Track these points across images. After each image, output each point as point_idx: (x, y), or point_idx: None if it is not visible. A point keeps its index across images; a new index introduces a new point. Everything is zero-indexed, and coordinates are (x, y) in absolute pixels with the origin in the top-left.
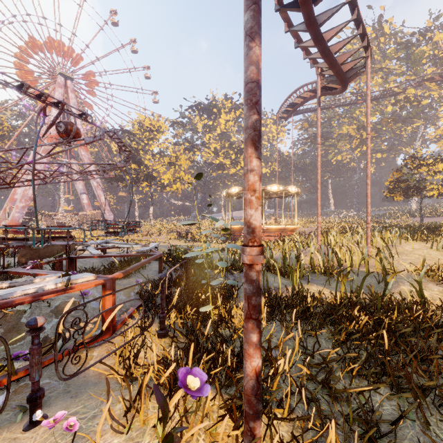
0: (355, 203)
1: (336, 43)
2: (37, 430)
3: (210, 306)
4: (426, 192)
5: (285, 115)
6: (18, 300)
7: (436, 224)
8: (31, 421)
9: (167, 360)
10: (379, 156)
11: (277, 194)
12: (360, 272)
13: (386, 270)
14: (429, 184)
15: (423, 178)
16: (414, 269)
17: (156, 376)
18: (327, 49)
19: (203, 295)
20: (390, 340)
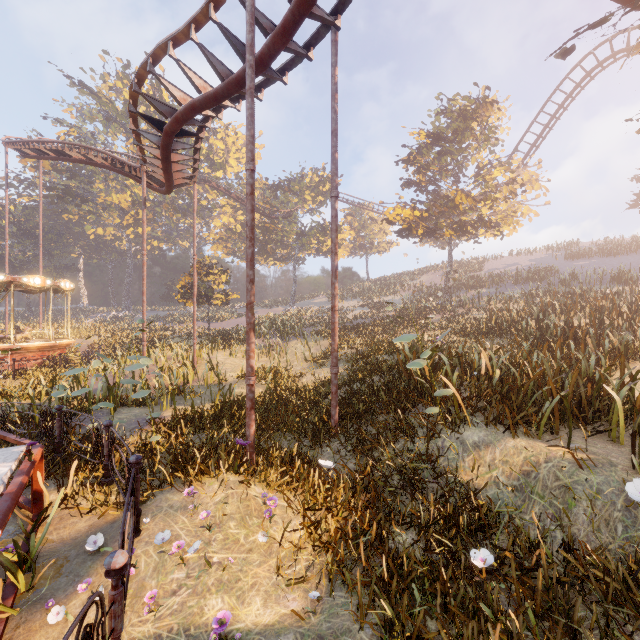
0: (125, 300)
1: (175, 163)
2: (149, 529)
3: (158, 436)
4: (214, 300)
5: (33, 153)
6: (24, 481)
7: (225, 333)
8: (138, 531)
9: (160, 479)
10: (156, 243)
11: (25, 286)
12: (200, 386)
13: (221, 380)
14: (216, 293)
15: (211, 286)
16: (237, 376)
17: (183, 476)
18: (171, 168)
19: (90, 445)
20: (258, 418)
